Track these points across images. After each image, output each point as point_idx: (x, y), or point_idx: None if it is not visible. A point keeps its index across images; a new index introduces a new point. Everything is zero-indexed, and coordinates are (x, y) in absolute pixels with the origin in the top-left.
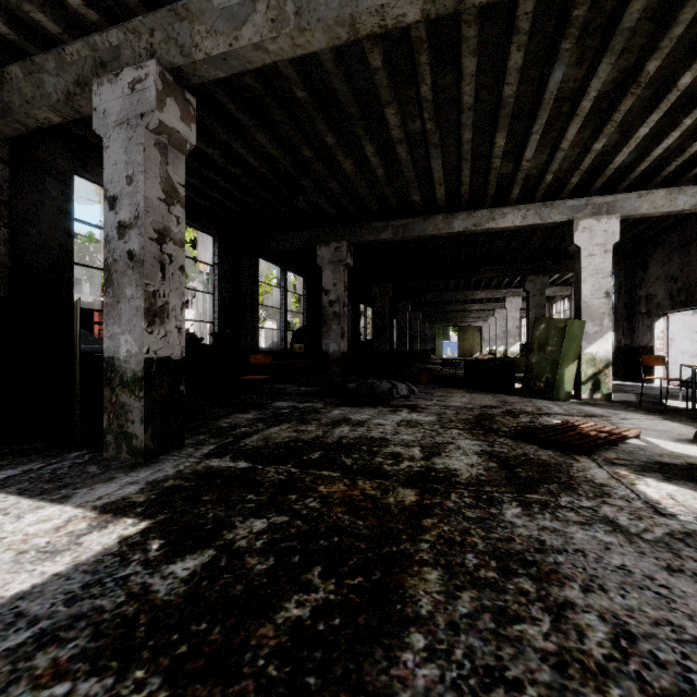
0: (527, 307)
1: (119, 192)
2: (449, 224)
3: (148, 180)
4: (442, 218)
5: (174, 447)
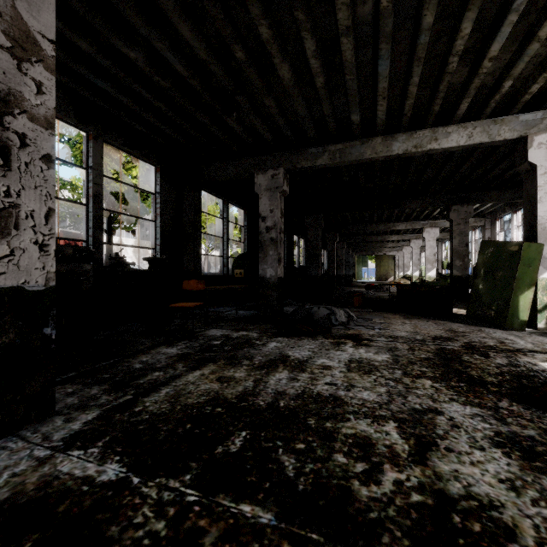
0: (451, 235)
1: None
2: (388, 147)
3: None
4: (381, 140)
5: (31, 419)
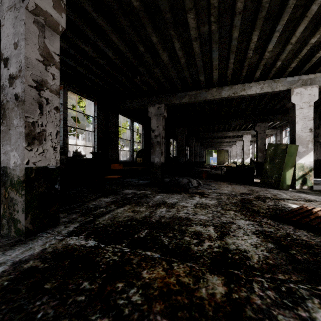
0: (256, 139)
1: (9, 54)
2: (219, 93)
3: (28, 45)
4: (216, 90)
5: (50, 225)
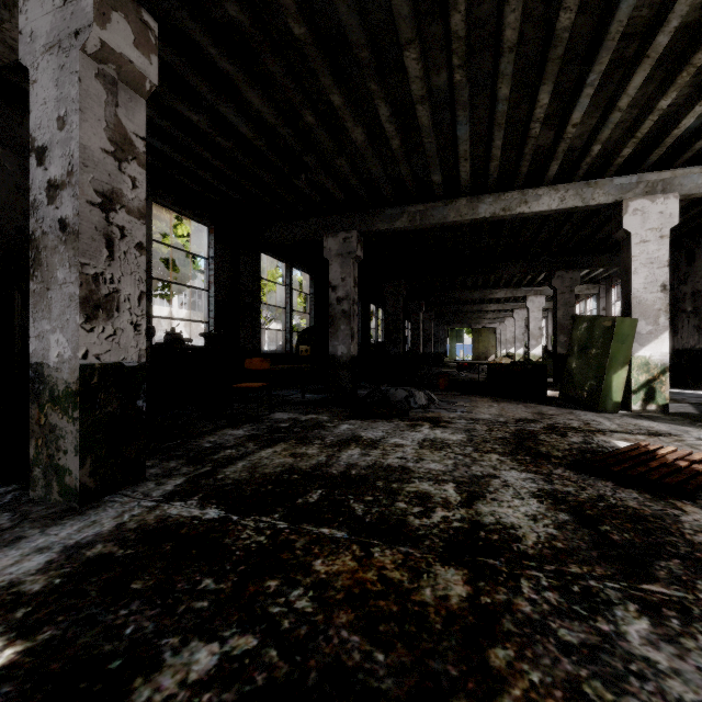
0: (555, 306)
1: (48, 140)
2: (473, 209)
3: (86, 122)
4: (466, 202)
5: (128, 481)
